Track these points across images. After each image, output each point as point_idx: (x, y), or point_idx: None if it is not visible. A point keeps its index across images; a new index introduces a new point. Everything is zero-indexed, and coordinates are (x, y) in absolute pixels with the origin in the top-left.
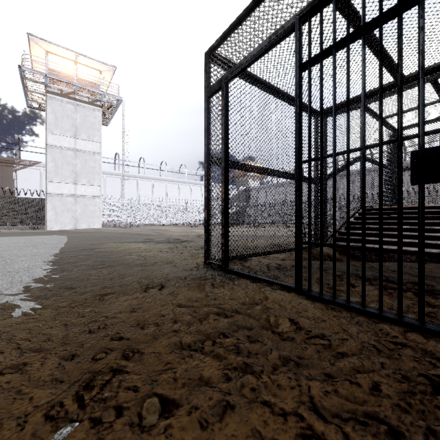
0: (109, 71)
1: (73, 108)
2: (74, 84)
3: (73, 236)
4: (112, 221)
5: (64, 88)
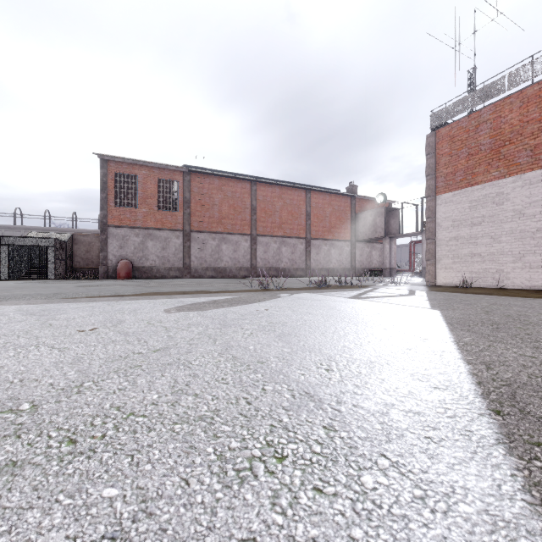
0: None
1: None
2: None
3: None
4: None
5: None
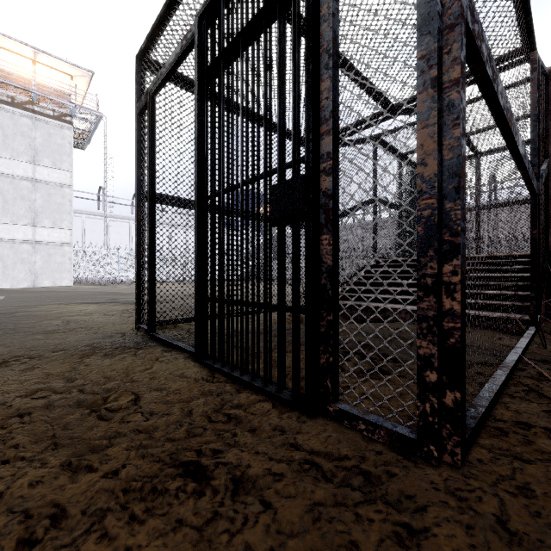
0: (84, 77)
1: (31, 123)
2: (31, 91)
3: (16, 296)
4: (91, 276)
5: (16, 95)
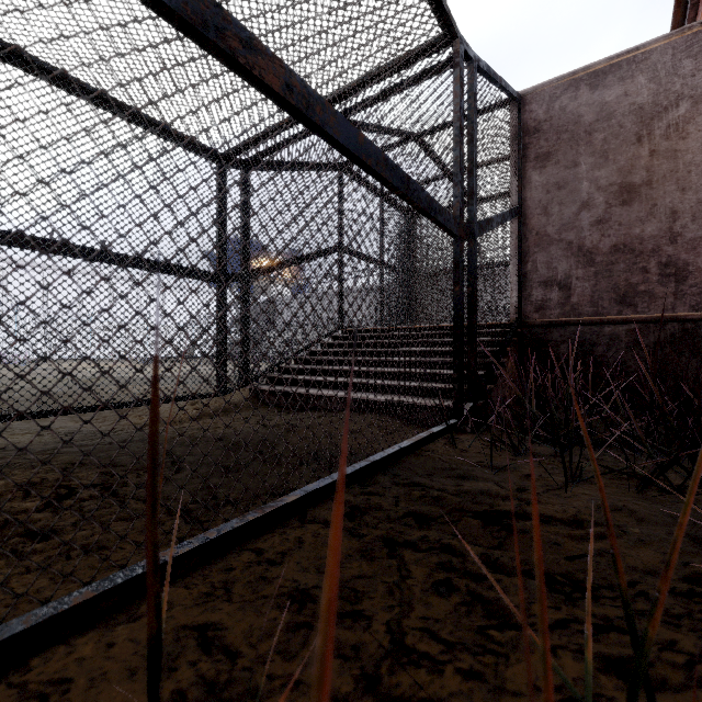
0: None
1: None
2: None
3: None
4: None
5: None
